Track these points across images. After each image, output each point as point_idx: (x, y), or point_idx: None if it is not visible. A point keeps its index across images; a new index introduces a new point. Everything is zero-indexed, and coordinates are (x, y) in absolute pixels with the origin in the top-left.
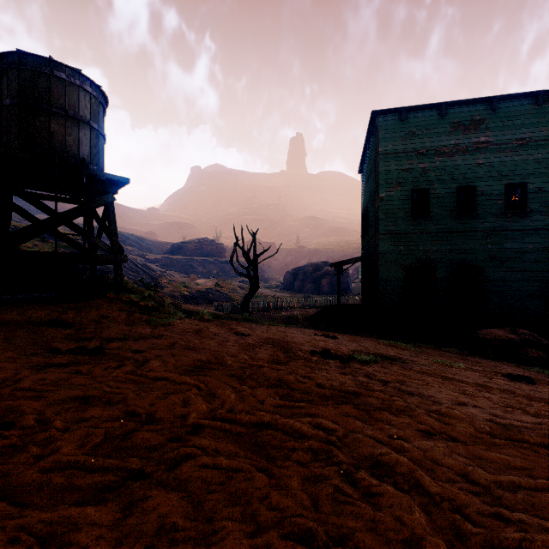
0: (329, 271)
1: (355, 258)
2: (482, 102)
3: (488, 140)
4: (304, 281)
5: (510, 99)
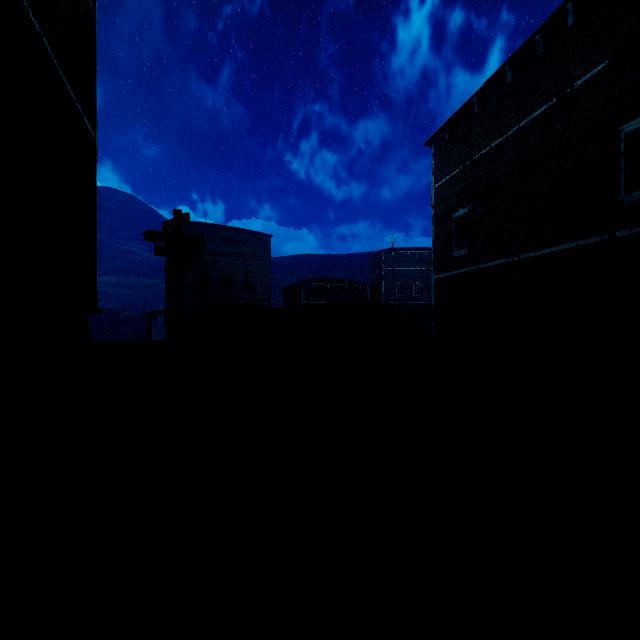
0: (129, 317)
1: (163, 310)
2: (235, 231)
3: (238, 251)
4: (97, 328)
5: (248, 233)
